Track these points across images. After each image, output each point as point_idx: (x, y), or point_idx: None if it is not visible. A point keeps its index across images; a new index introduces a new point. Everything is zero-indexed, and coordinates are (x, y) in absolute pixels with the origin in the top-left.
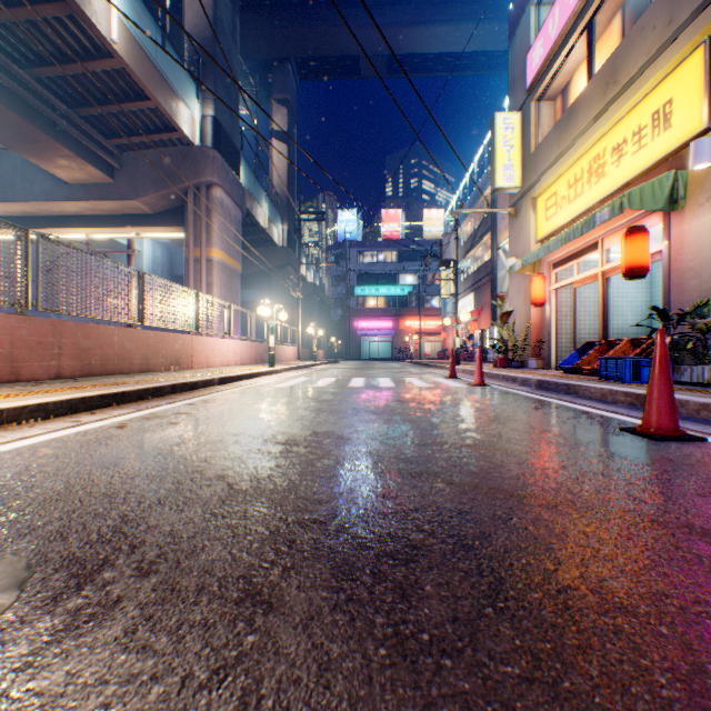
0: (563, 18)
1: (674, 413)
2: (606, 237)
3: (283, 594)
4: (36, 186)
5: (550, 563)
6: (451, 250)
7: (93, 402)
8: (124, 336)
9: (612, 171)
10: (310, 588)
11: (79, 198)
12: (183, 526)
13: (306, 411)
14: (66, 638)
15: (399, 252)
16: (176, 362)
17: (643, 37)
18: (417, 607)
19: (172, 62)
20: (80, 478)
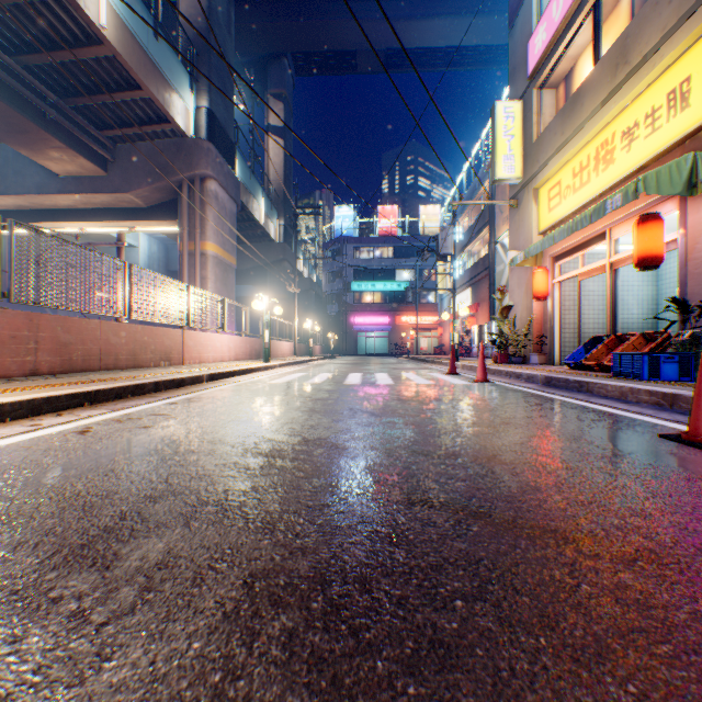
0: None
1: None
2: (614, 226)
3: None
4: (27, 178)
5: (679, 696)
6: (449, 244)
7: (61, 402)
8: (109, 330)
9: (622, 157)
10: None
11: (71, 191)
12: (97, 601)
13: (297, 412)
14: None
15: (395, 248)
16: (166, 358)
17: (658, 12)
18: None
19: (165, 52)
20: None
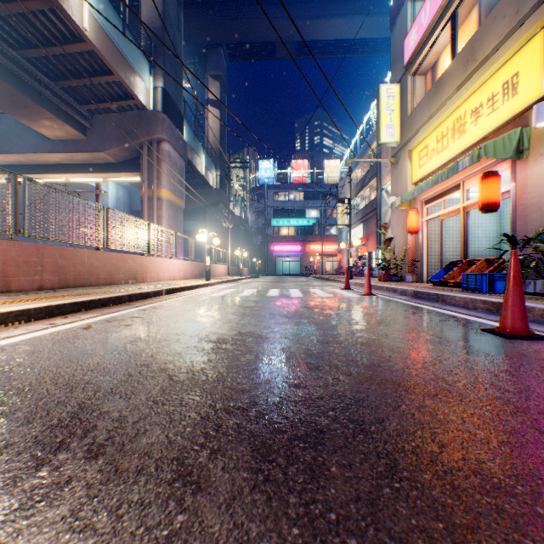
0: (433, 10)
1: (525, 318)
2: (466, 180)
3: (210, 475)
4: (26, 141)
5: (436, 446)
6: (346, 191)
7: (66, 308)
8: (93, 256)
9: (471, 129)
10: (233, 469)
11: (59, 150)
12: (130, 412)
13: (233, 315)
14: (19, 517)
15: (305, 193)
16: (133, 277)
17: (496, 24)
18: (324, 487)
19: (131, 46)
20: (49, 370)
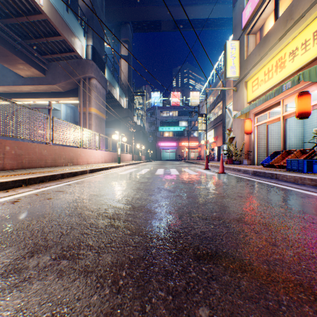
0: None
1: None
2: (285, 98)
3: None
4: (8, 78)
5: None
6: (204, 109)
7: (8, 185)
8: (42, 148)
9: (289, 64)
10: None
11: (28, 84)
12: None
13: (130, 190)
14: None
15: (179, 111)
16: (70, 161)
17: None
18: None
19: (72, 18)
20: None
